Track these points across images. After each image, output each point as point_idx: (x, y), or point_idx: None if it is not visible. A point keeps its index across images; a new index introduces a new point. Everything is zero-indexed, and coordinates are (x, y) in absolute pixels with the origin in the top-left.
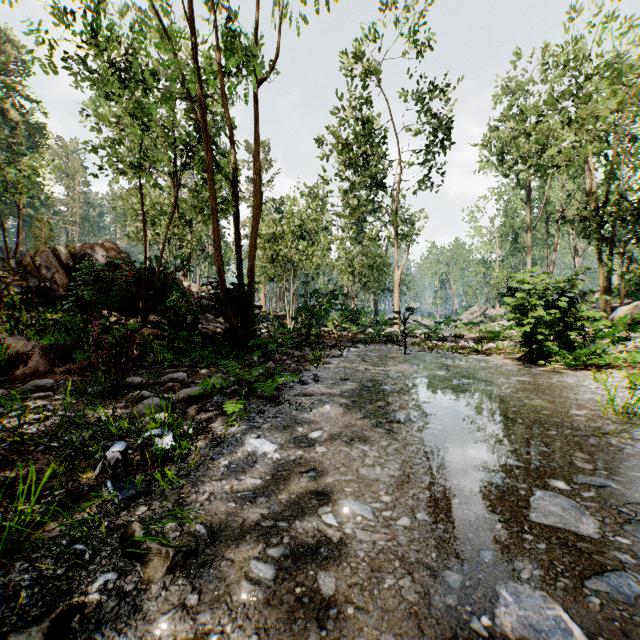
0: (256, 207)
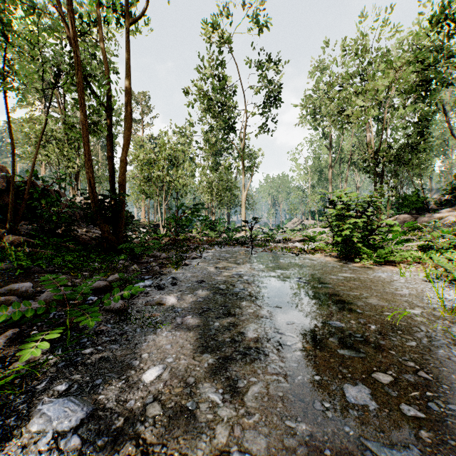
0: (126, 129)
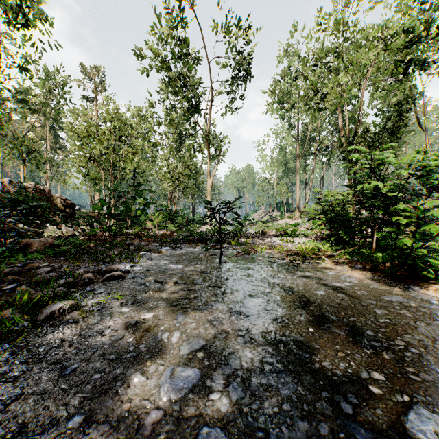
0: None
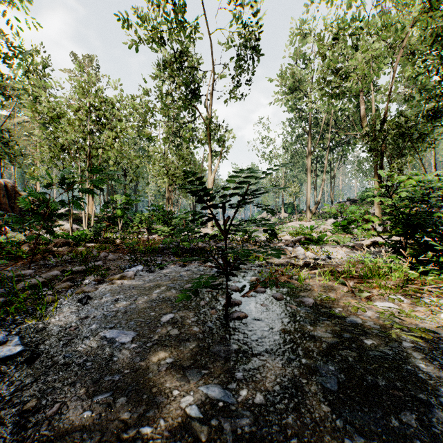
0: None
